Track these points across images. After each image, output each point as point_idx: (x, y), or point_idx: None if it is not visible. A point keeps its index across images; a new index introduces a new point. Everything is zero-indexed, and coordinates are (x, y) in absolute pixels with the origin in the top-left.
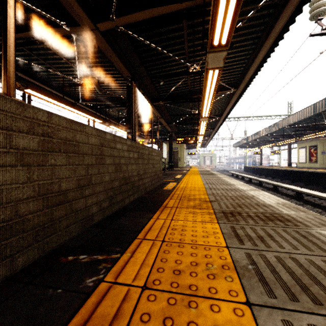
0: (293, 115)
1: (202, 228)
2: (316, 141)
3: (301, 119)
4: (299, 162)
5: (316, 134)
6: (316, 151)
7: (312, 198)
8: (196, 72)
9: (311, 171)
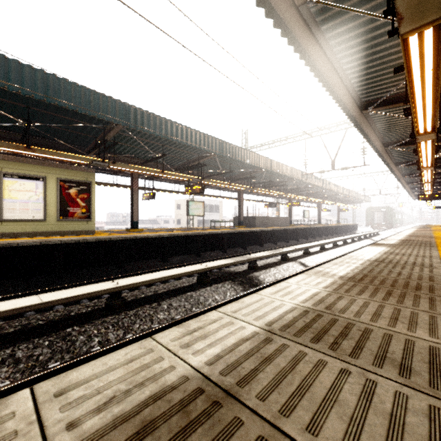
0: (182, 128)
1: (435, 230)
2: (86, 173)
3: (200, 147)
4: (11, 219)
5: (163, 171)
6: (87, 194)
7: (295, 253)
8: (438, 159)
9: (188, 234)
